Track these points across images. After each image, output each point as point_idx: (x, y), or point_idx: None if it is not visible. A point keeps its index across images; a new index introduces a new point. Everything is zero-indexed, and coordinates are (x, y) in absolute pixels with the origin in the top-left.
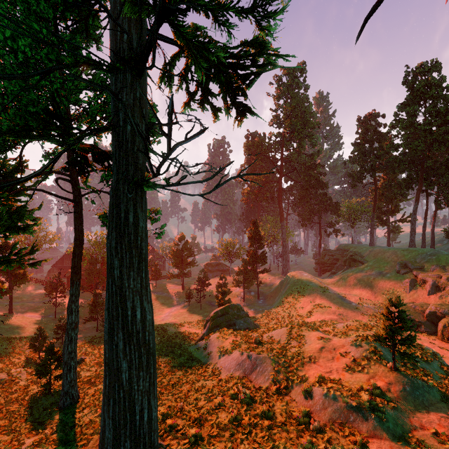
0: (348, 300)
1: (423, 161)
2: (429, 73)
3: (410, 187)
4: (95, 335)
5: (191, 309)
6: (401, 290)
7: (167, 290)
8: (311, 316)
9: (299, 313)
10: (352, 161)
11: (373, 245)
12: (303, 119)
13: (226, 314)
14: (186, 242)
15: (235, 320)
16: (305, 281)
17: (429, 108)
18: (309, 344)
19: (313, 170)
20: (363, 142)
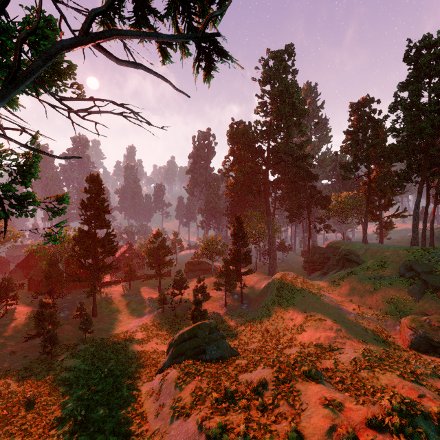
0: (345, 310)
1: (427, 148)
2: (435, 46)
3: (410, 178)
4: (37, 357)
5: (164, 316)
6: (408, 298)
7: (141, 293)
8: (302, 333)
9: (288, 327)
10: (344, 151)
11: (367, 243)
12: (291, 104)
13: (194, 337)
14: (163, 239)
15: (205, 345)
16: (294, 285)
17: (437, 85)
18: (309, 417)
19: (302, 161)
20: (356, 130)
